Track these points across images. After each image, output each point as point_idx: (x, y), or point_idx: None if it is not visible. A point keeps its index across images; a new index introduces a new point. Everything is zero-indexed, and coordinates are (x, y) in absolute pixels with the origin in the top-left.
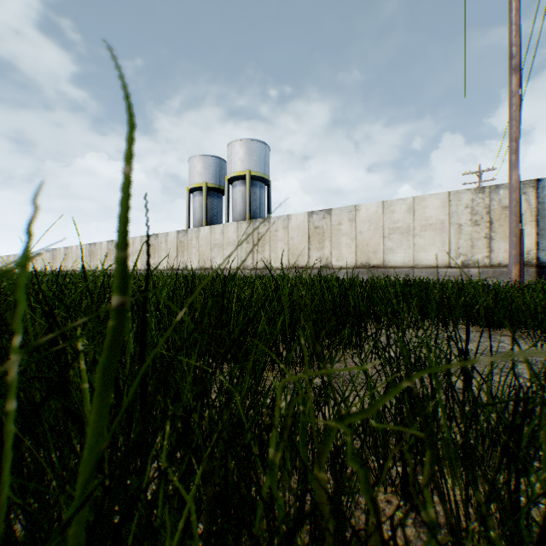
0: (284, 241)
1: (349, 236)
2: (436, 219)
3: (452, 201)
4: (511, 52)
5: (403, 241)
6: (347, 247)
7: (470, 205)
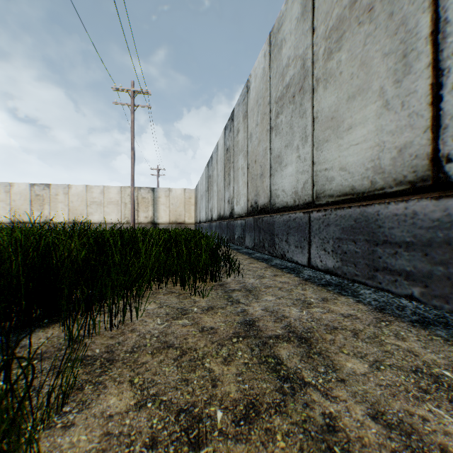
0: (7, 202)
1: (64, 203)
2: (115, 199)
3: (123, 191)
4: (131, 141)
5: (98, 209)
6: (63, 210)
7: (130, 194)
